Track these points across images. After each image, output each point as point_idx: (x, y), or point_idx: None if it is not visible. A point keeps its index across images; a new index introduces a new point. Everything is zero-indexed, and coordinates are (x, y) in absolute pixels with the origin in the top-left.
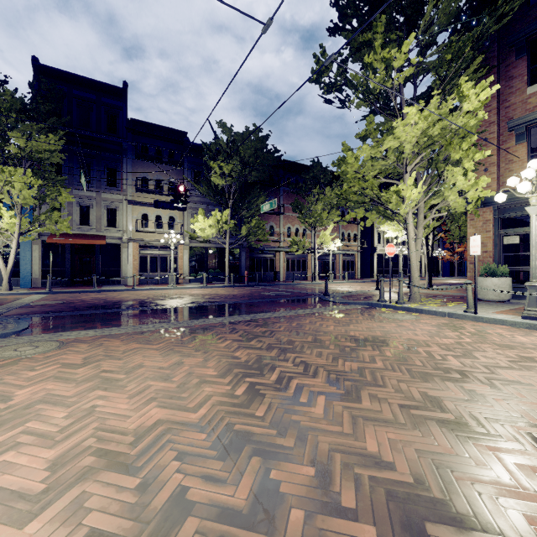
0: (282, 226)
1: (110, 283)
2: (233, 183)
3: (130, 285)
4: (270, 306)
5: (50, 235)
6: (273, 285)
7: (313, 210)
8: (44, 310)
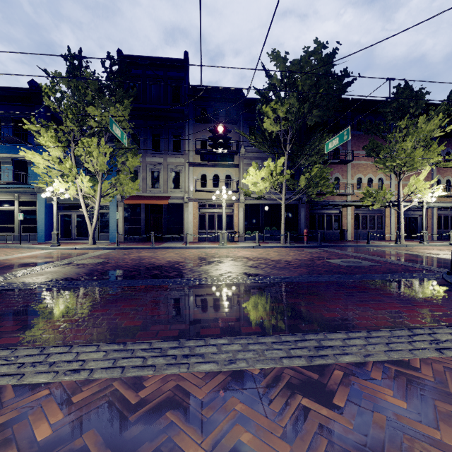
0: (350, 176)
1: (174, 239)
2: (290, 128)
3: (189, 242)
4: (350, 300)
5: (128, 197)
6: (341, 247)
7: (397, 150)
8: (57, 275)
